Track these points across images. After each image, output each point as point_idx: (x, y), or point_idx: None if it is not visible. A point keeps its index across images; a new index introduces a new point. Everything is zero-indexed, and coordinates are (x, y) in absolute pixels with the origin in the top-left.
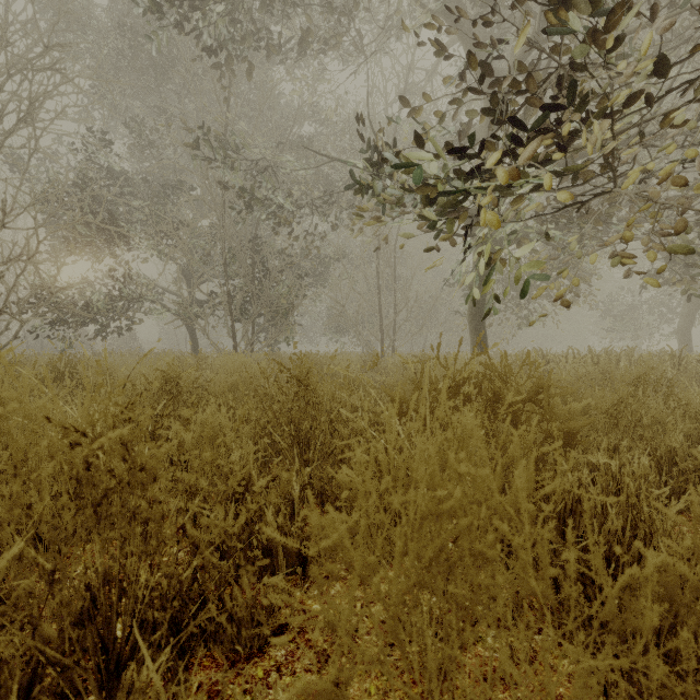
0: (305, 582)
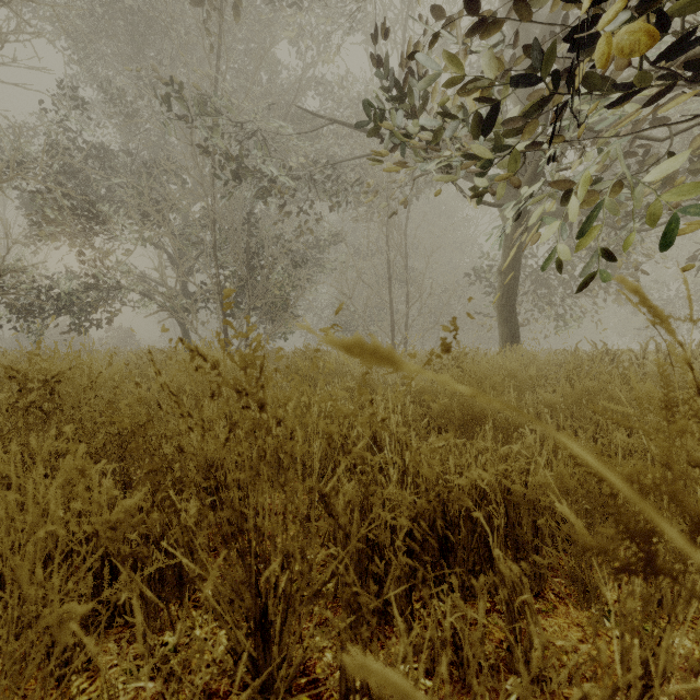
0: None
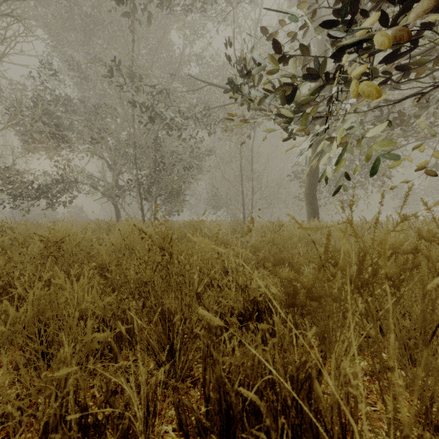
0: None
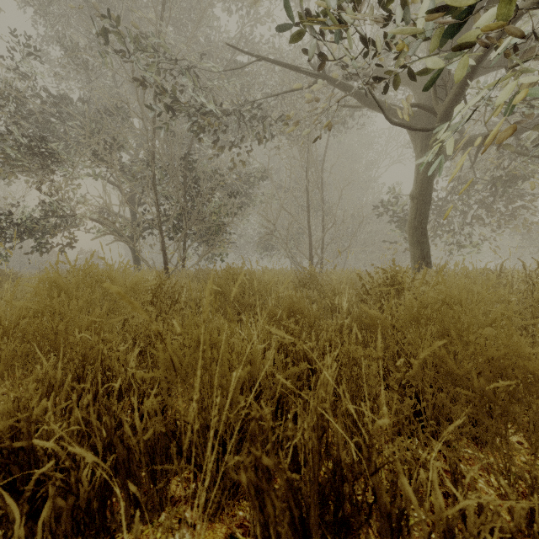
0: None
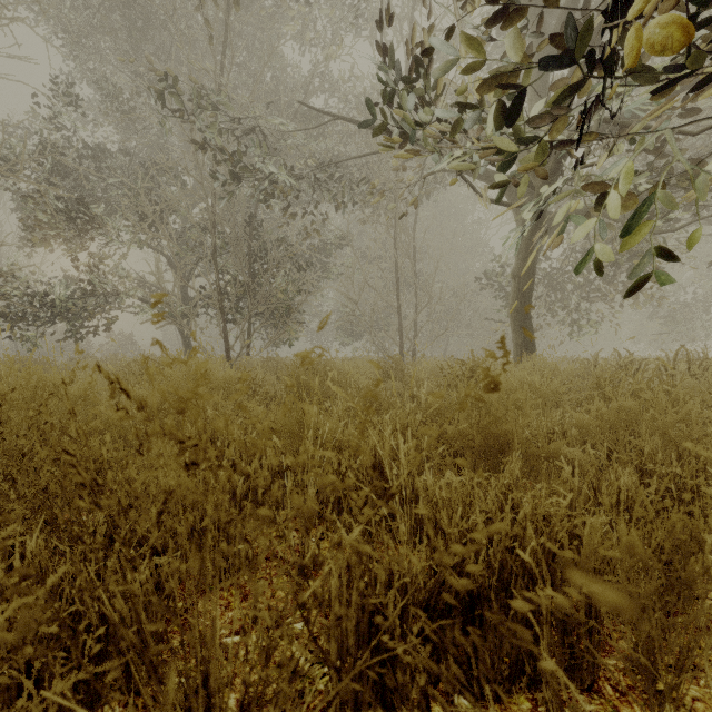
0: None
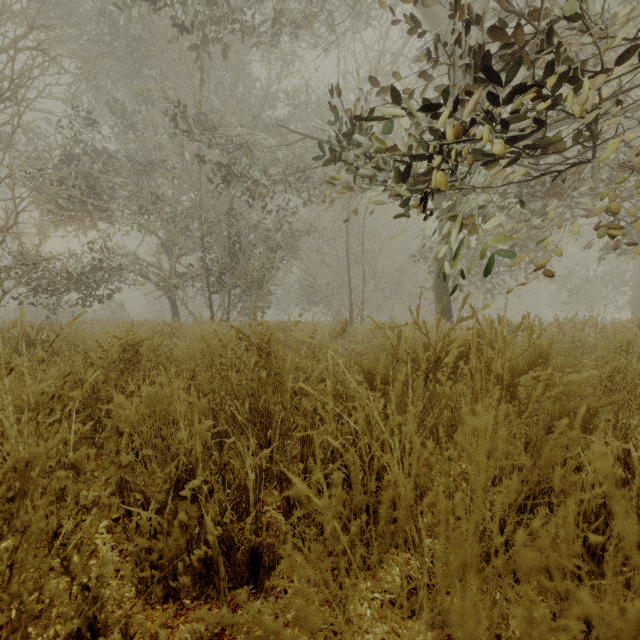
0: (256, 600)
